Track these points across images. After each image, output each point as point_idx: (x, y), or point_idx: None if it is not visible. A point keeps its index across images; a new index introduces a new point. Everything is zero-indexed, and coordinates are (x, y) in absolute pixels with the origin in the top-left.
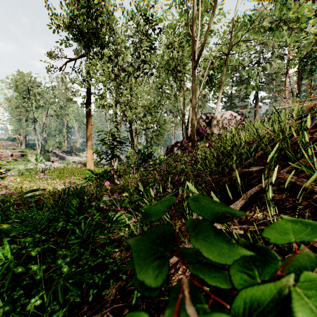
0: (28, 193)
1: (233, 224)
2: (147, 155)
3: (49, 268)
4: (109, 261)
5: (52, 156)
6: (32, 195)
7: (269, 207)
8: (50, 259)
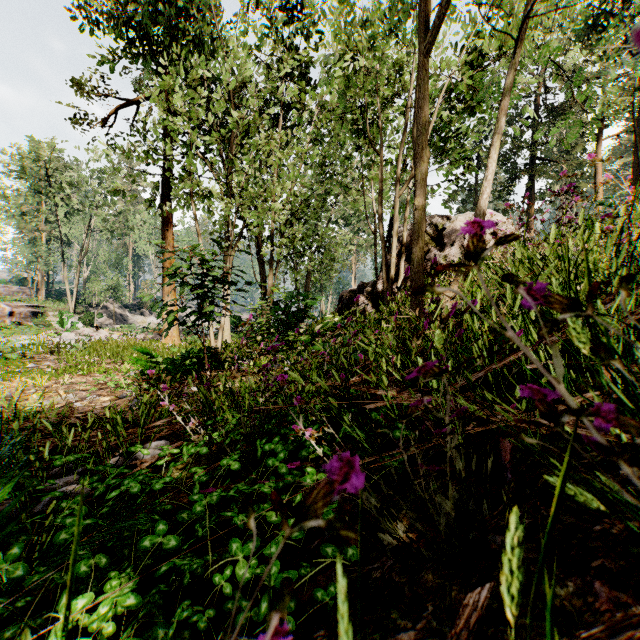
0: None
1: None
2: (294, 313)
3: None
4: None
5: (98, 316)
6: None
7: None
8: None
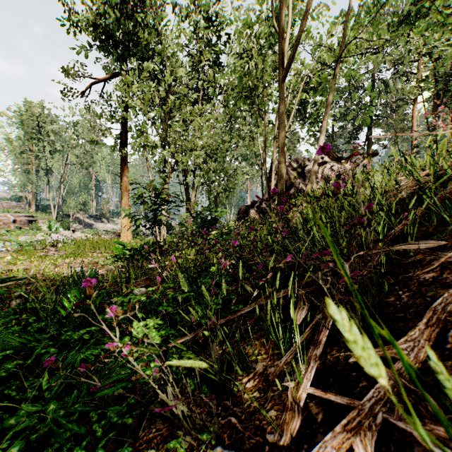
0: None
1: (424, 406)
2: (210, 220)
3: None
4: None
5: (73, 223)
6: None
7: None
8: None
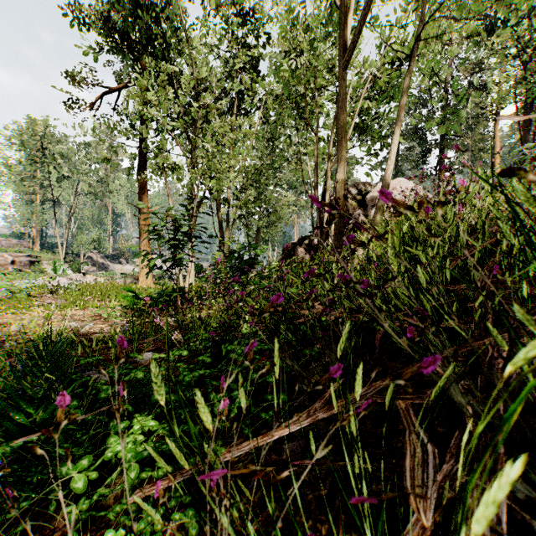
0: None
1: None
2: (246, 261)
3: None
4: None
5: (84, 264)
6: None
7: None
8: None
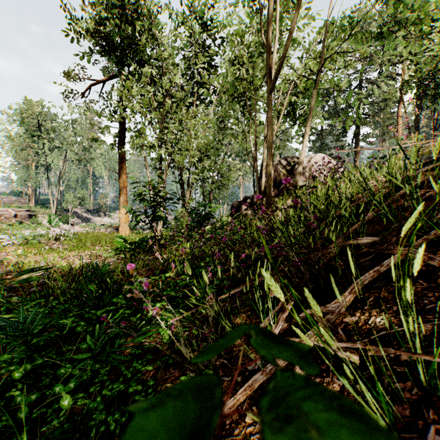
0: (23, 275)
1: (337, 336)
2: (204, 216)
3: (46, 395)
4: (136, 389)
5: (72, 217)
6: (29, 277)
7: (405, 317)
8: (48, 381)
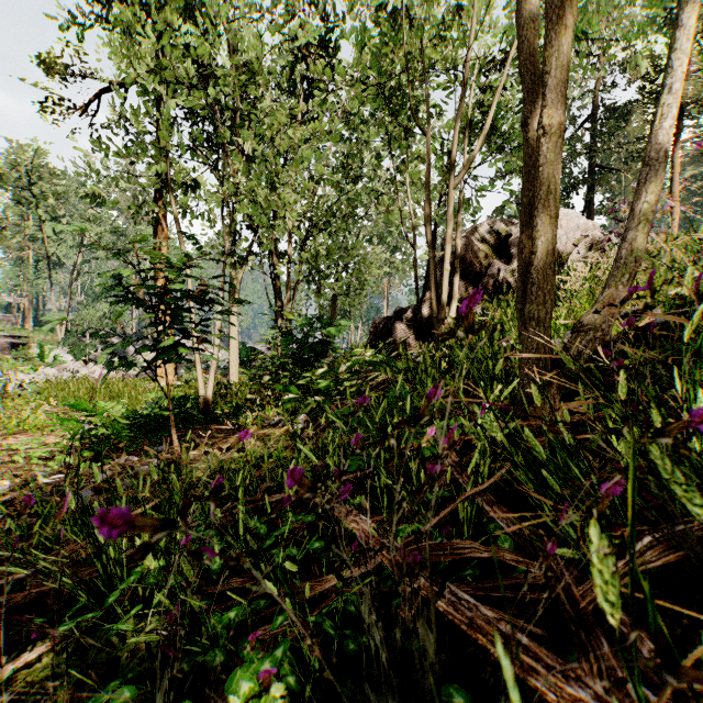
0: None
1: None
2: (312, 346)
3: None
4: None
5: (91, 348)
6: None
7: None
8: None
